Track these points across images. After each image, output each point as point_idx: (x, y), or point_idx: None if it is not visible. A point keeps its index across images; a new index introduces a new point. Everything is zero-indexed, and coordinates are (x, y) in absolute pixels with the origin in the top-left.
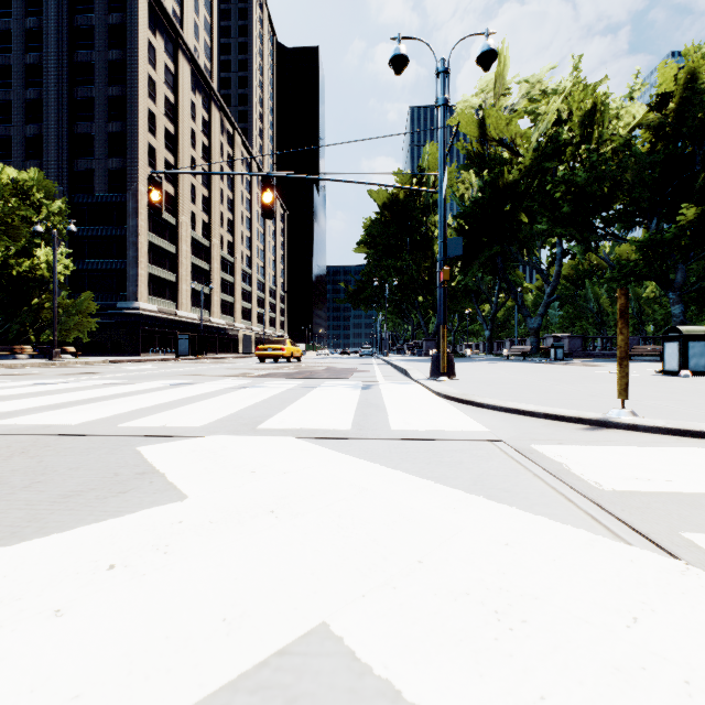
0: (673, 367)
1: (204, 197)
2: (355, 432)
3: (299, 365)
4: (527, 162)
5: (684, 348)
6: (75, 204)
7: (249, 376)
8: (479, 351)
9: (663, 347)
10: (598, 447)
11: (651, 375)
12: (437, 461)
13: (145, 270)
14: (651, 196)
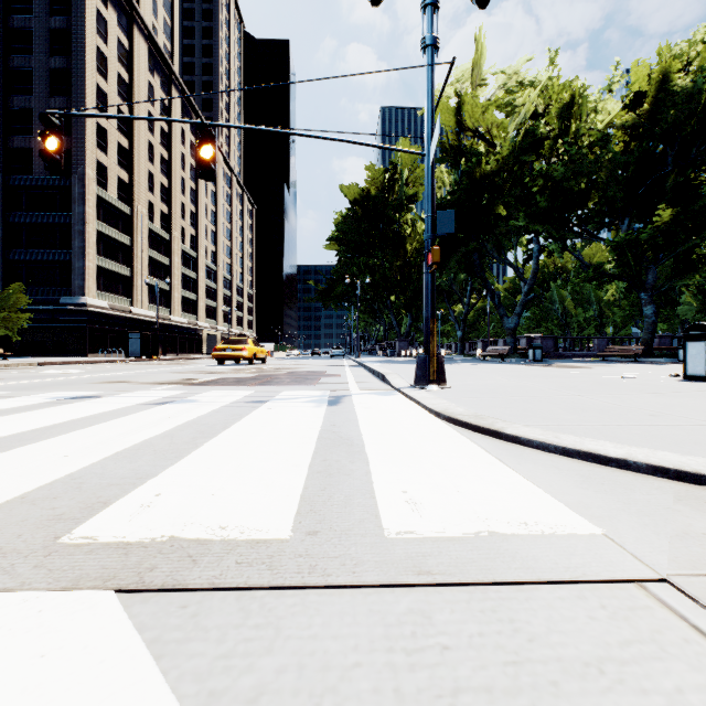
0: (699, 371)
1: (163, 187)
2: (298, 548)
3: (261, 367)
4: (506, 153)
5: None
6: (10, 186)
7: (189, 383)
8: (451, 352)
9: (685, 347)
10: None
11: (673, 380)
12: None
13: (94, 262)
14: (624, 196)
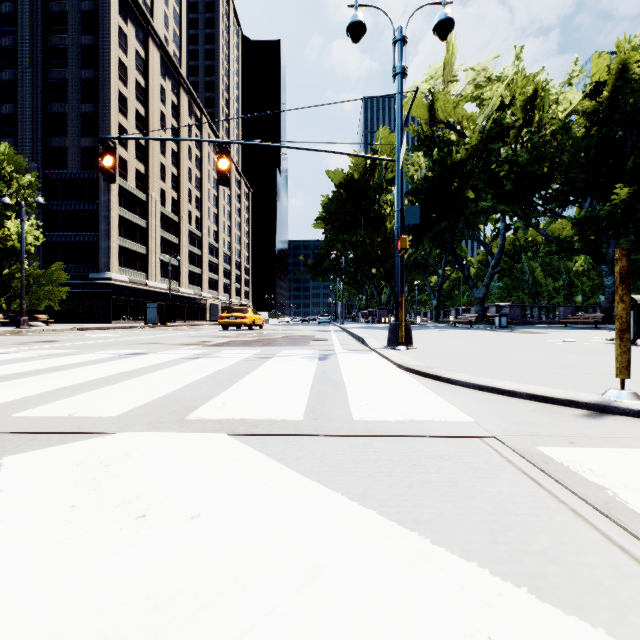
0: None
1: (173, 176)
2: (308, 423)
3: (259, 332)
4: (474, 143)
5: (639, 317)
6: (49, 180)
7: (207, 344)
8: (427, 319)
9: None
10: (629, 451)
11: (605, 343)
12: (422, 479)
13: (117, 243)
14: (586, 177)
